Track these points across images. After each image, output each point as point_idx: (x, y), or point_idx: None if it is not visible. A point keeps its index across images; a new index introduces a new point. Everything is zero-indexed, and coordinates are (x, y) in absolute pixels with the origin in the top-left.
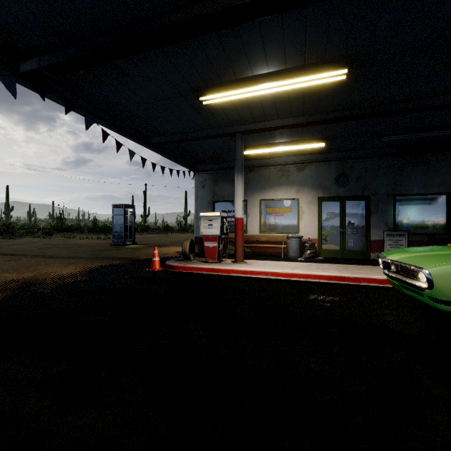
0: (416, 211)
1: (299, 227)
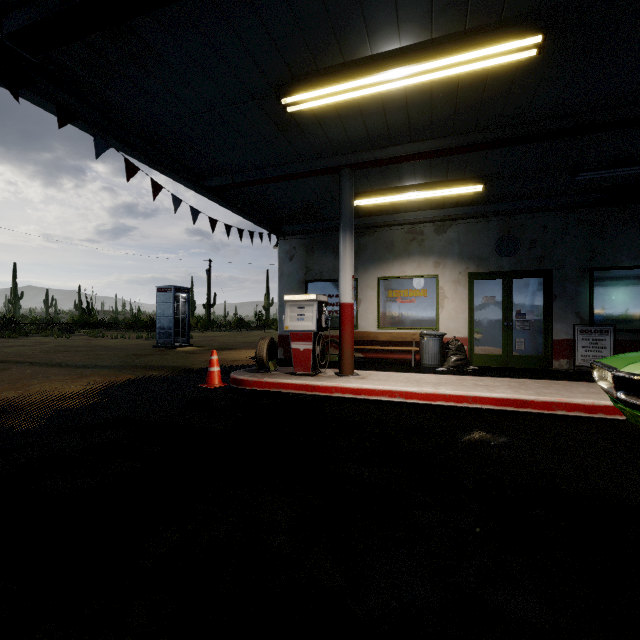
0: (625, 294)
1: (439, 320)
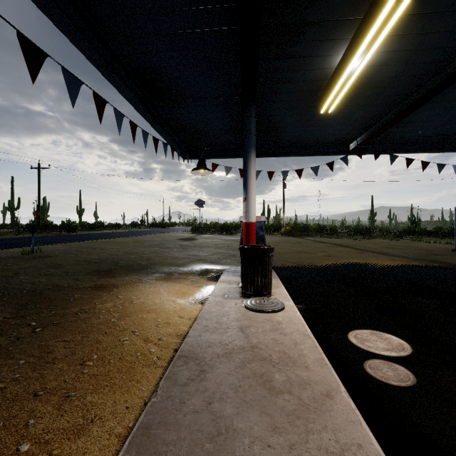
0: None
1: None
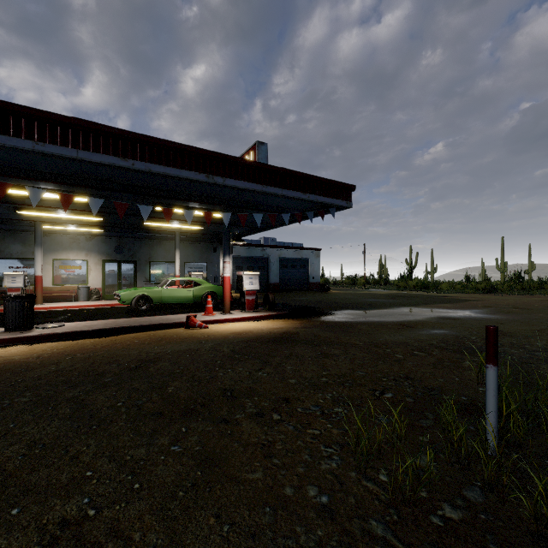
0: (161, 271)
1: (88, 280)
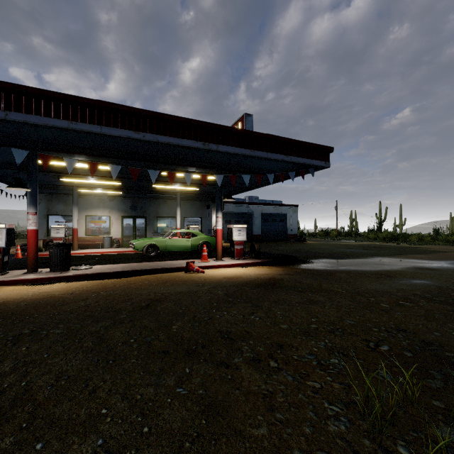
0: (165, 224)
1: (111, 232)
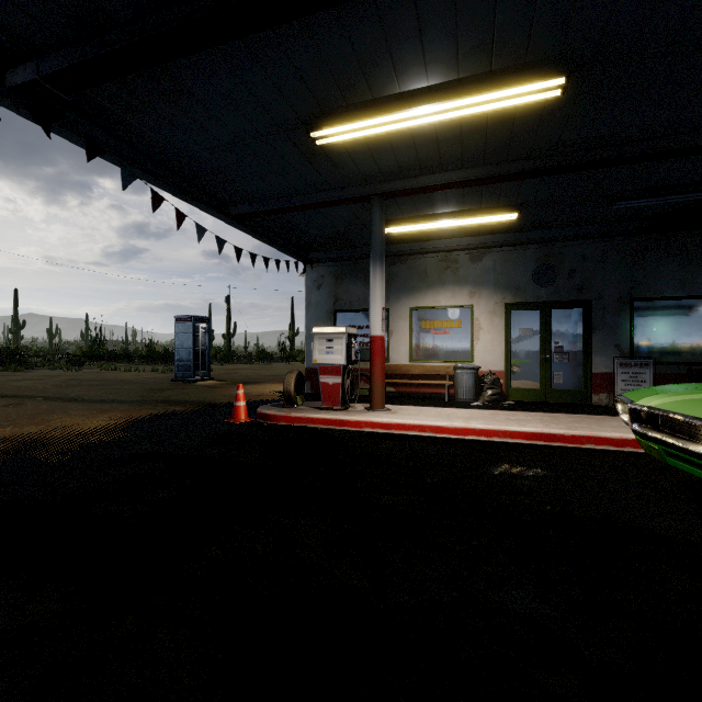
0: (667, 326)
1: (475, 353)
